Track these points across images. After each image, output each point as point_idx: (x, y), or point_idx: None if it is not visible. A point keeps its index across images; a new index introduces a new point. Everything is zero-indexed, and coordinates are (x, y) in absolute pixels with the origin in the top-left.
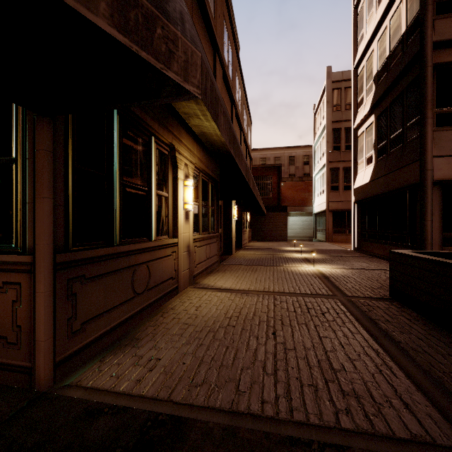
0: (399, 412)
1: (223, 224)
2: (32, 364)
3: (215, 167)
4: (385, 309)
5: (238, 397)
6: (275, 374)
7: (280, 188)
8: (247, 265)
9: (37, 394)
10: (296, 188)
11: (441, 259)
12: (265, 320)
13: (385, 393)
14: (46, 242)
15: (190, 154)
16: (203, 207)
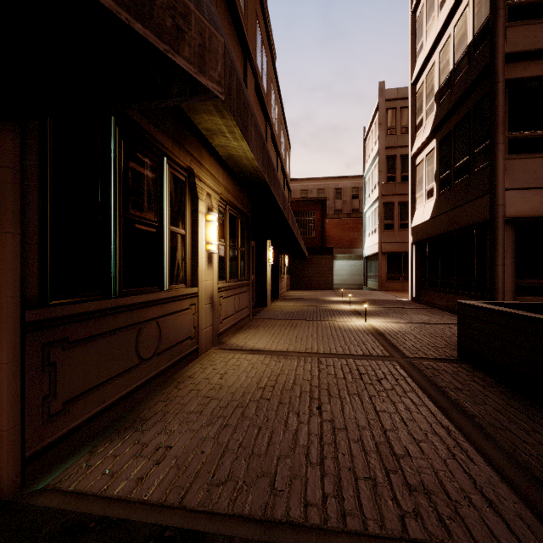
0: (481, 513)
1: (256, 270)
2: None
3: (245, 198)
4: (454, 373)
5: (273, 498)
6: (322, 464)
7: (324, 226)
8: (285, 320)
9: None
10: (343, 227)
11: (521, 312)
12: (307, 391)
13: (461, 486)
14: (11, 294)
15: (214, 181)
16: (231, 249)
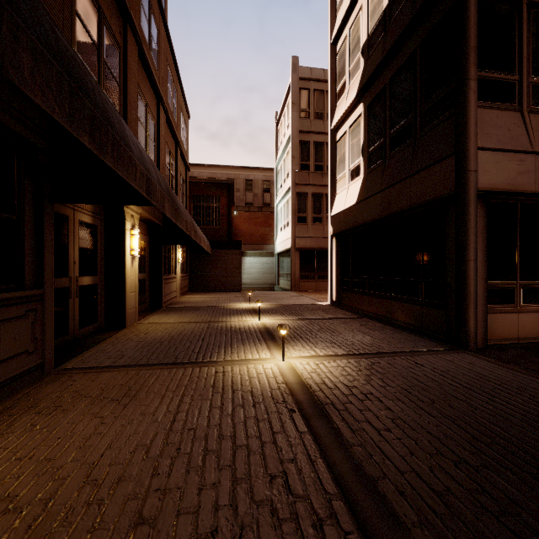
0: None
1: (105, 267)
2: None
3: (11, 93)
4: None
5: None
6: None
7: (231, 215)
8: (127, 370)
9: None
10: (254, 221)
11: None
12: None
13: None
14: None
15: None
16: None
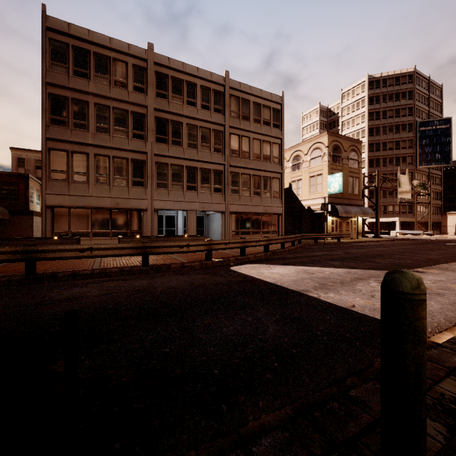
0: None
1: None
2: None
3: None
4: None
5: None
6: None
7: (27, 194)
8: None
9: None
10: None
11: None
12: None
13: None
14: None
15: None
16: None
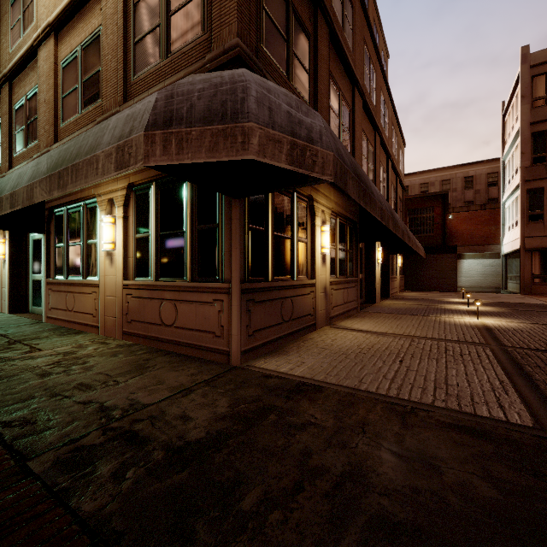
0: (490, 408)
1: (365, 269)
2: (229, 349)
3: (353, 207)
4: (546, 359)
5: (359, 384)
6: (392, 379)
7: (445, 222)
8: (391, 314)
9: (233, 366)
10: (475, 221)
11: None
12: (395, 353)
13: (486, 399)
14: (237, 275)
15: (327, 200)
16: (340, 251)
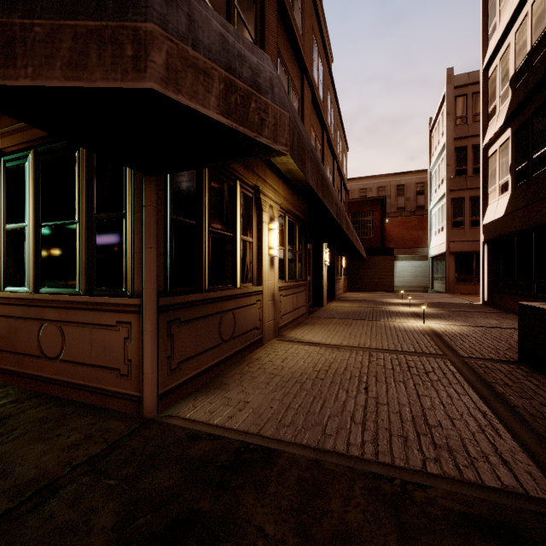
0: (494, 467)
1: (312, 271)
2: (140, 393)
3: (302, 205)
4: (508, 373)
5: (324, 438)
6: (364, 424)
7: (383, 226)
8: (340, 319)
9: (145, 419)
10: (406, 225)
11: None
12: (357, 376)
13: (483, 450)
14: (152, 287)
15: (275, 194)
16: (289, 252)
